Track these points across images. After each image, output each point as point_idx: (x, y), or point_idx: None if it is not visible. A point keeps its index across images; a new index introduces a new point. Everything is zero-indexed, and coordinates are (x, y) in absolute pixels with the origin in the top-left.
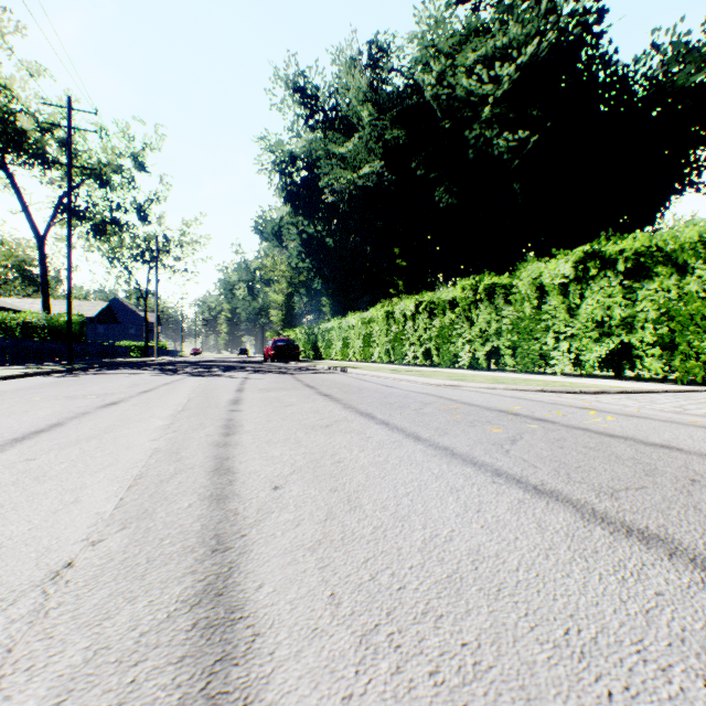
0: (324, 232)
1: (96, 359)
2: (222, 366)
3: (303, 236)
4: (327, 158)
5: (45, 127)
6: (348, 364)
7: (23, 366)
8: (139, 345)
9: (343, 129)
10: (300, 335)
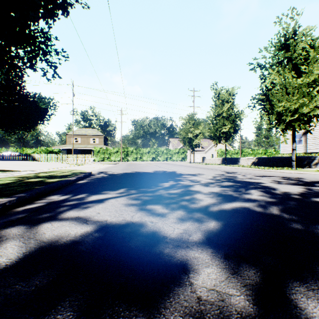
0: None
1: None
2: None
3: None
4: None
5: None
6: None
7: None
8: None
9: None
10: None
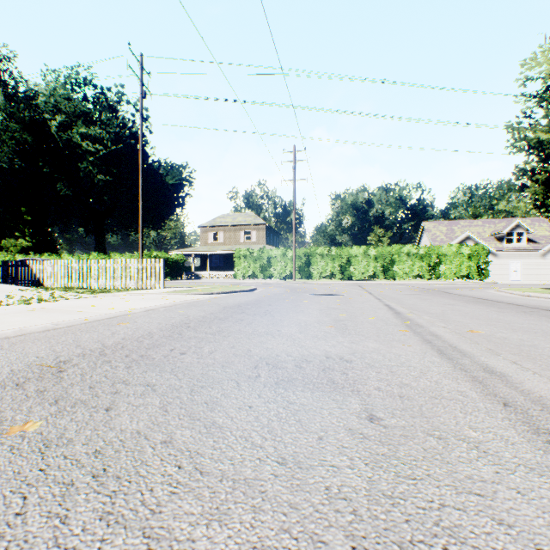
0: None
1: None
2: None
3: None
4: None
5: None
6: None
7: None
8: None
9: None
10: None
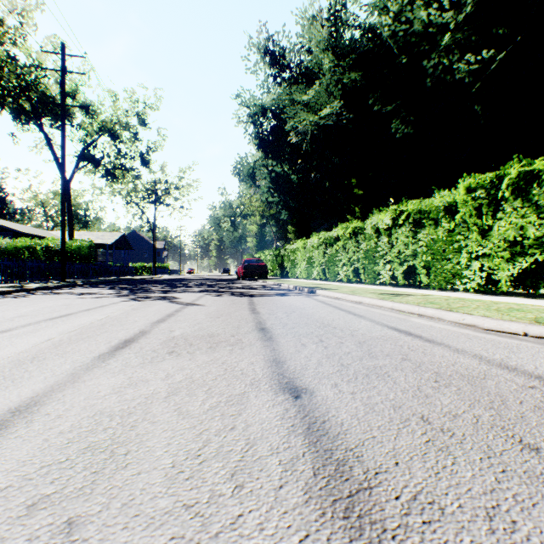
0: (290, 172)
1: (104, 276)
2: (192, 284)
3: (272, 175)
4: (291, 106)
5: (69, 93)
6: (313, 283)
7: (16, 284)
8: (149, 266)
9: (306, 80)
10: (269, 257)
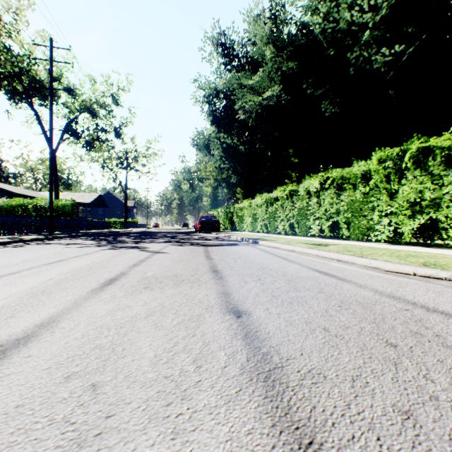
0: (238, 143)
1: (84, 230)
2: (158, 236)
3: (224, 146)
4: (240, 89)
5: (55, 77)
6: (257, 235)
7: (13, 236)
8: (121, 221)
9: (251, 68)
10: (221, 213)
